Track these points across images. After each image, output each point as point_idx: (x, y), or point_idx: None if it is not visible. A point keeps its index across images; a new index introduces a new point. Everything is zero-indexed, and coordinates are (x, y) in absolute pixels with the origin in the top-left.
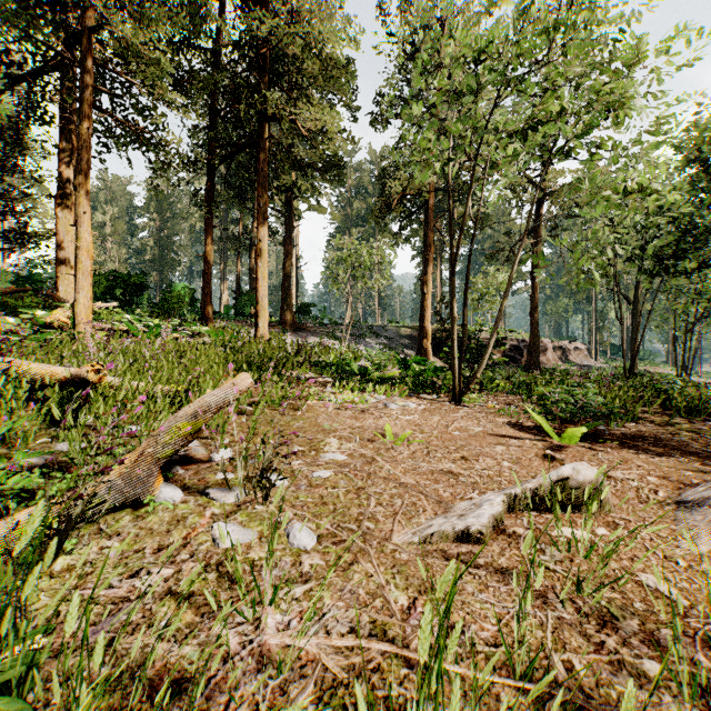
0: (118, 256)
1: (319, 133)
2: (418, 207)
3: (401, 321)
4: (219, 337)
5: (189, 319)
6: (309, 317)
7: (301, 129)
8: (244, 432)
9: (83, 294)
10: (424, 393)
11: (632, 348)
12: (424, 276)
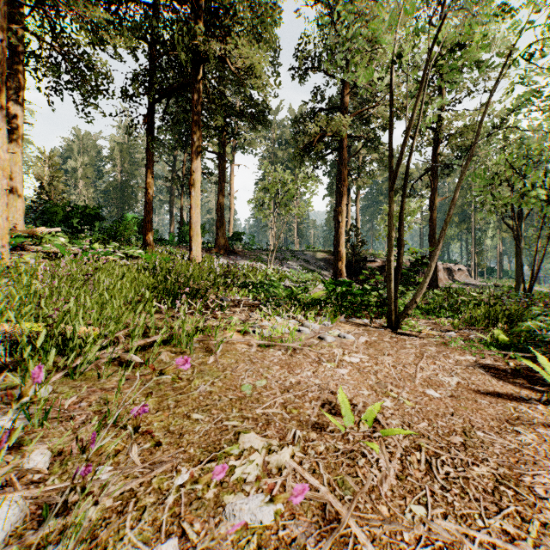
0: (86, 195)
1: (247, 71)
2: (331, 151)
3: (317, 247)
4: (151, 259)
5: (134, 244)
6: (240, 243)
7: (230, 65)
8: (102, 417)
9: None
10: (352, 316)
11: (517, 269)
12: (339, 206)
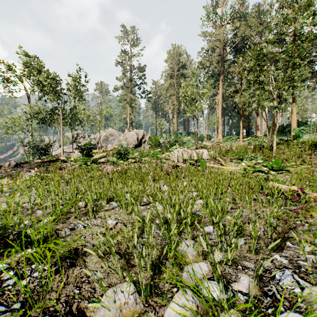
0: None
1: None
2: None
3: None
4: None
5: None
6: None
7: None
8: None
9: (240, 136)
10: None
11: None
12: None
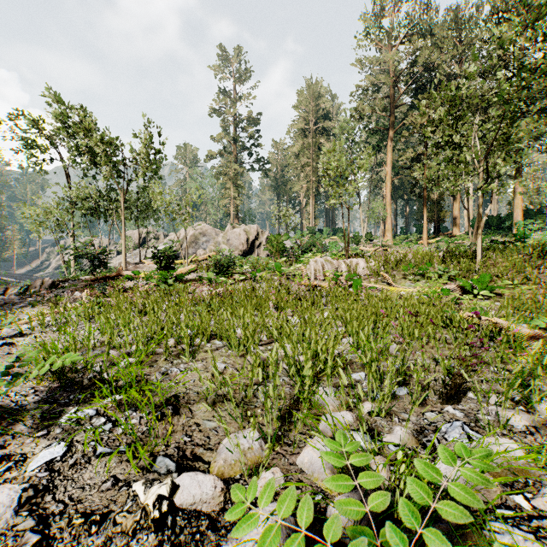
0: None
1: None
2: None
3: None
4: None
5: None
6: None
7: None
8: None
9: (424, 234)
10: None
11: None
12: None
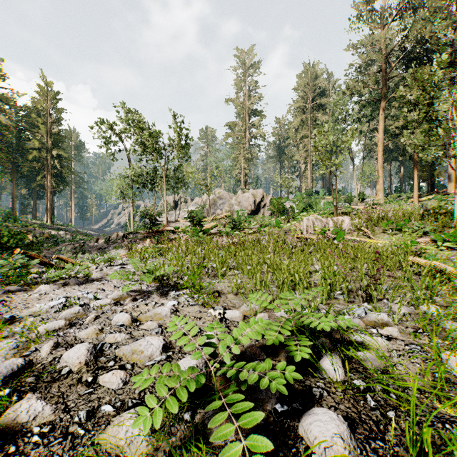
0: None
1: None
2: None
3: None
4: None
5: None
6: None
7: None
8: None
9: (414, 193)
10: None
11: None
12: None
